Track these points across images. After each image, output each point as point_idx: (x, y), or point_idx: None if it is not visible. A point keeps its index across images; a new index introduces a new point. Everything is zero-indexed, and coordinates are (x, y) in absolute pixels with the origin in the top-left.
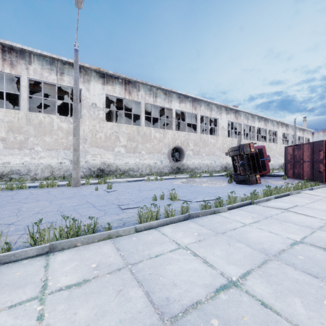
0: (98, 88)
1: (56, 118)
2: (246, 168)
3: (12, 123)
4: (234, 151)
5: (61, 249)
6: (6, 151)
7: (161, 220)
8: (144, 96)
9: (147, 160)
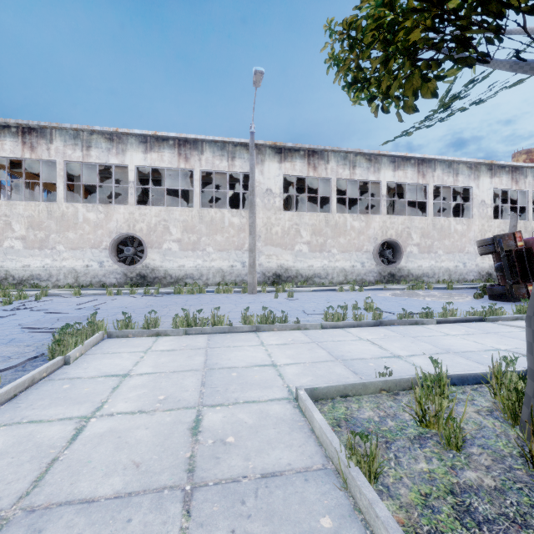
0: (273, 169)
1: (227, 213)
2: (506, 274)
3: (187, 222)
4: (483, 246)
5: (264, 331)
6: (182, 253)
7: (347, 322)
8: (336, 169)
9: (340, 262)
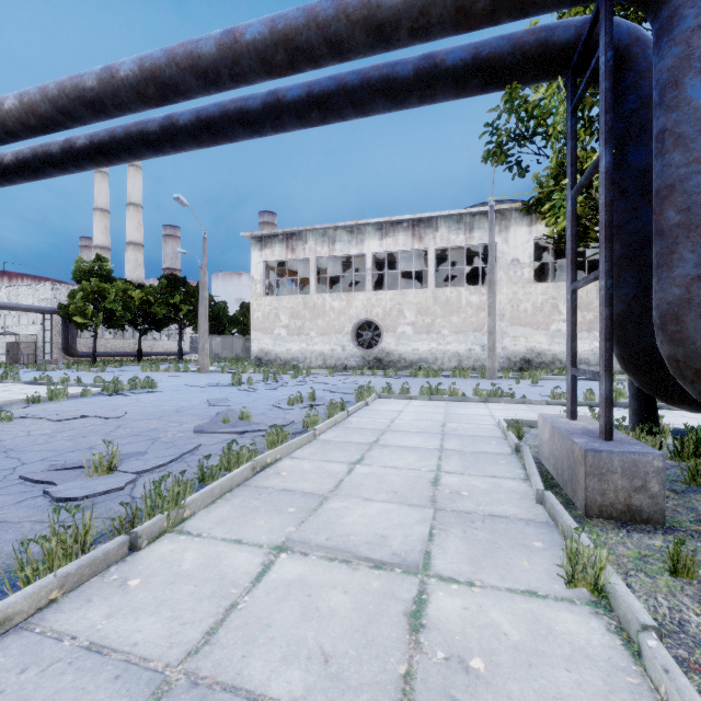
0: (521, 235)
1: (464, 291)
2: None
3: (421, 304)
4: None
5: (492, 402)
6: (415, 337)
7: None
8: None
9: None
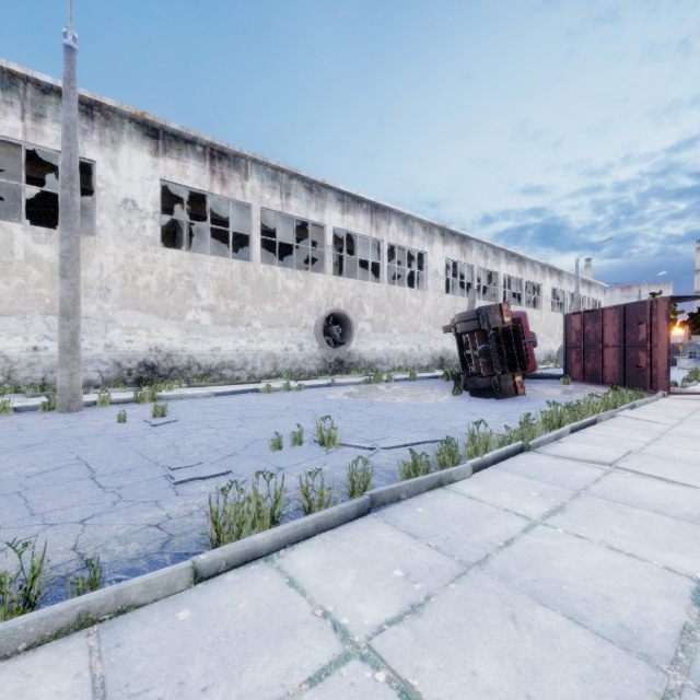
0: (140, 164)
1: (21, 233)
2: (495, 360)
3: None
4: (466, 322)
5: None
6: None
7: (286, 528)
8: (260, 192)
9: (266, 343)
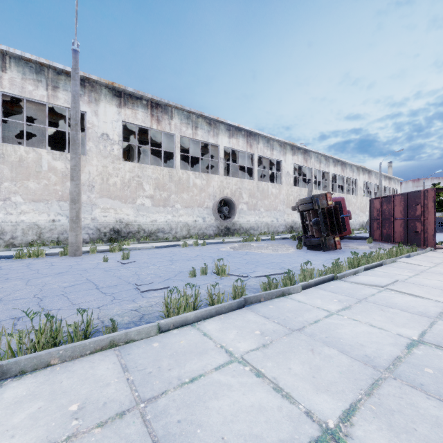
0: (111, 112)
1: (46, 154)
2: (322, 228)
3: None
4: (304, 204)
5: (20, 373)
6: None
7: (201, 311)
8: (180, 126)
9: (183, 217)
